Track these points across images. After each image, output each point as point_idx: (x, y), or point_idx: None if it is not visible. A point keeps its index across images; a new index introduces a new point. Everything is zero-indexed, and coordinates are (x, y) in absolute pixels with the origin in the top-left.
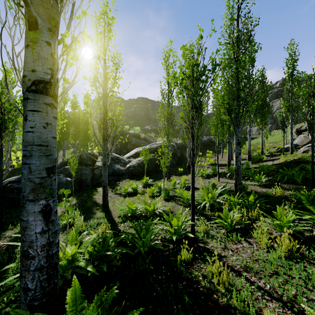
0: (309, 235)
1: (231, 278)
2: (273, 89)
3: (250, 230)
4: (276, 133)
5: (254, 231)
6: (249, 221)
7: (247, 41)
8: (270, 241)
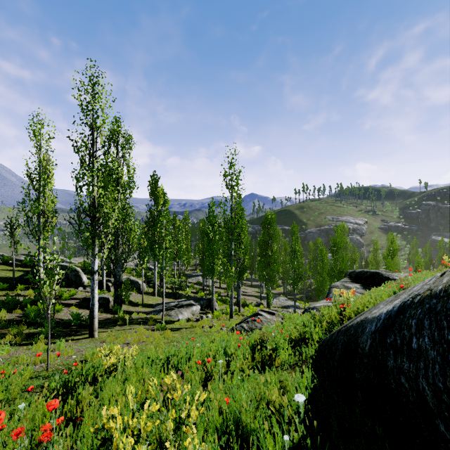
0: None
1: None
2: None
3: None
4: None
5: None
6: None
7: None
8: None
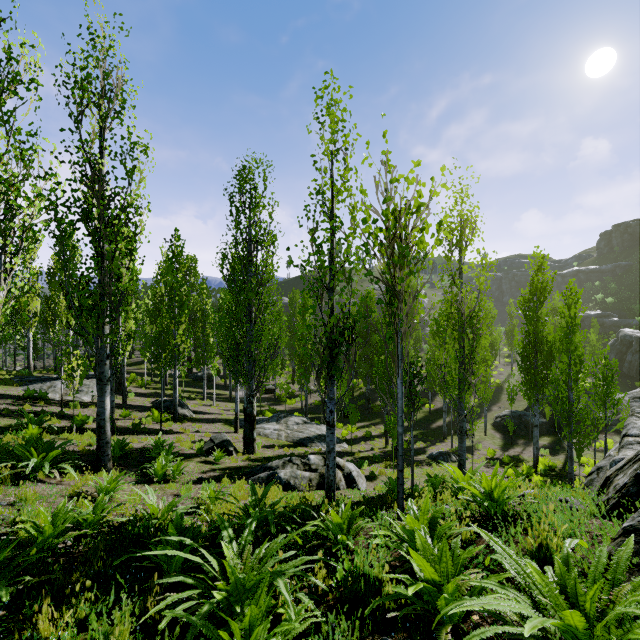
0: None
1: None
2: None
3: None
4: None
5: None
6: None
7: None
8: None
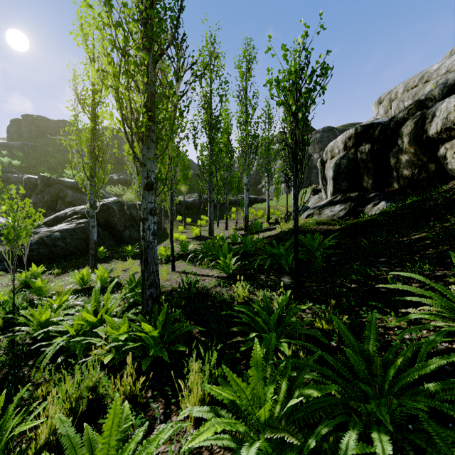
0: None
1: None
2: None
3: None
4: None
5: None
6: None
7: None
8: None
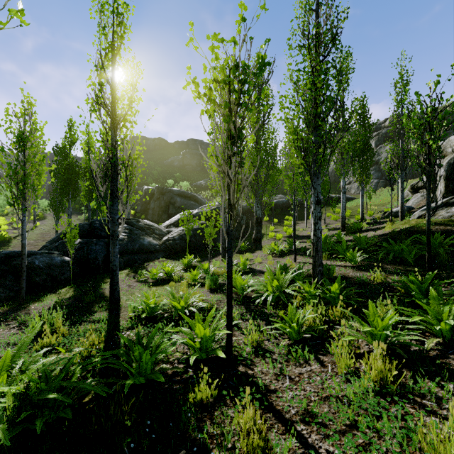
0: (418, 350)
1: (274, 437)
2: (381, 130)
3: (328, 340)
4: (385, 191)
5: (332, 342)
6: (324, 327)
7: (330, 42)
8: (356, 360)
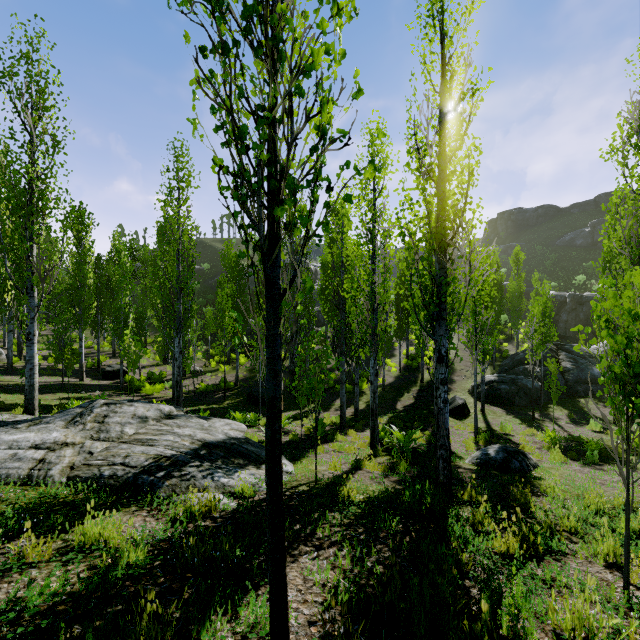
0: None
1: None
2: None
3: None
4: None
5: None
6: None
7: None
8: None
